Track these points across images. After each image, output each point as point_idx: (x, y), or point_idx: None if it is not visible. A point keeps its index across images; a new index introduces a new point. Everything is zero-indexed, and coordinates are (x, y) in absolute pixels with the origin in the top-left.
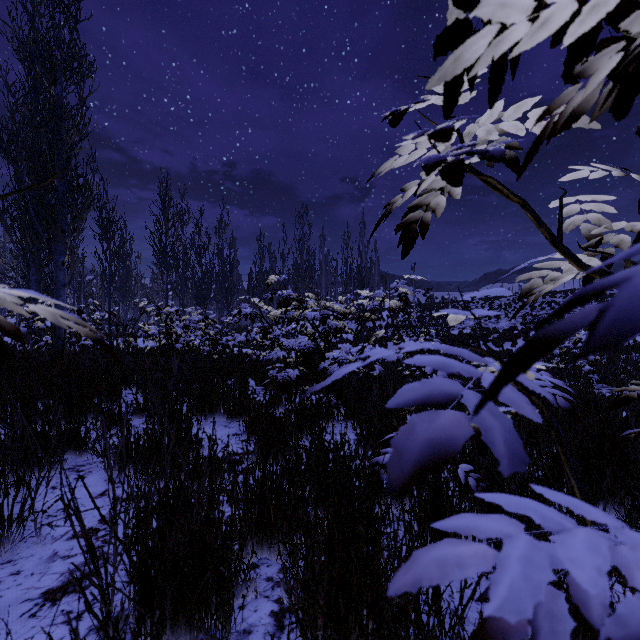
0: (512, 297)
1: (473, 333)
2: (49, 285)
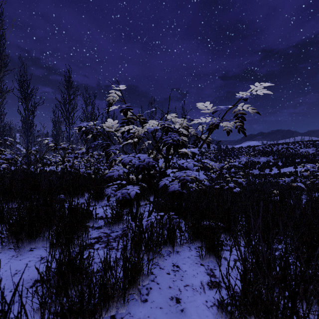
0: (264, 145)
1: (246, 164)
2: (2, 135)
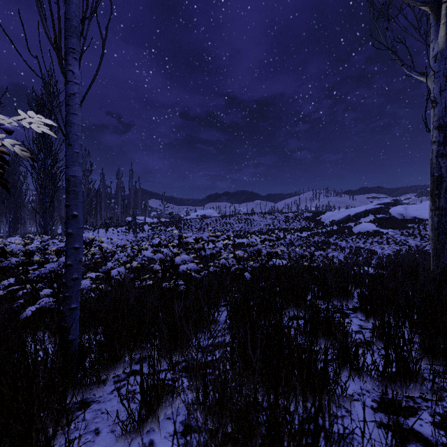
0: (213, 218)
1: None
2: None
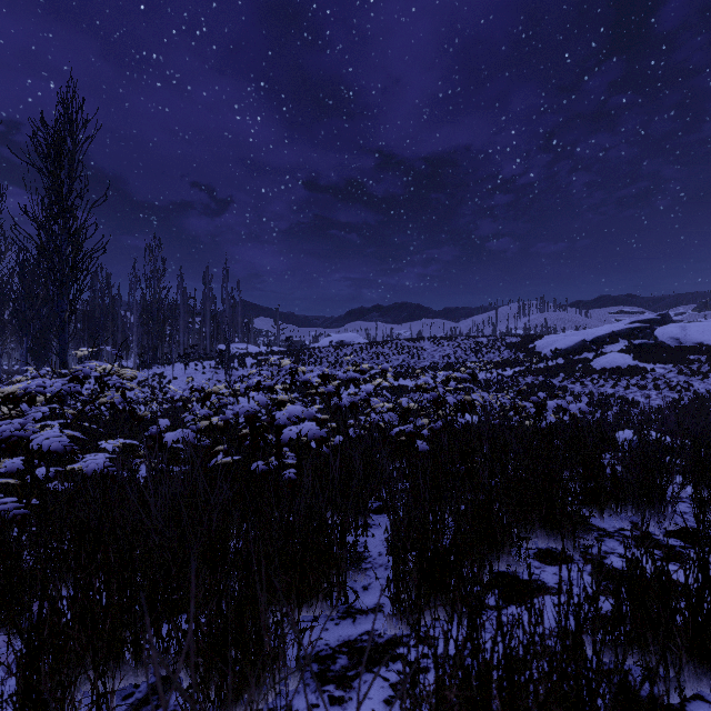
0: (357, 346)
1: None
2: None
